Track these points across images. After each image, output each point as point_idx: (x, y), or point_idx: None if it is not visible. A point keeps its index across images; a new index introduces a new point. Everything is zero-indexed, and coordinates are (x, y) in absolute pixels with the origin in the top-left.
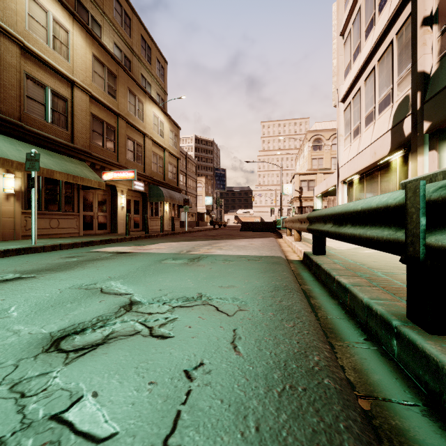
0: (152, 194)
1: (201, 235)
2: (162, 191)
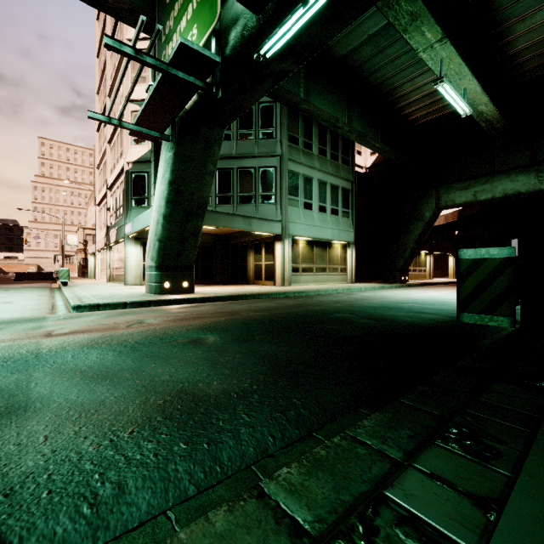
0: None
1: None
2: None
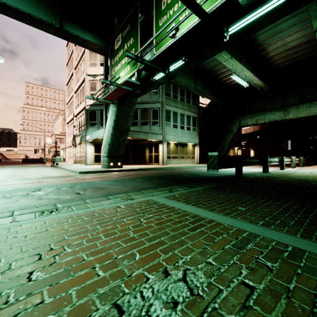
0: None
1: (7, 164)
2: None
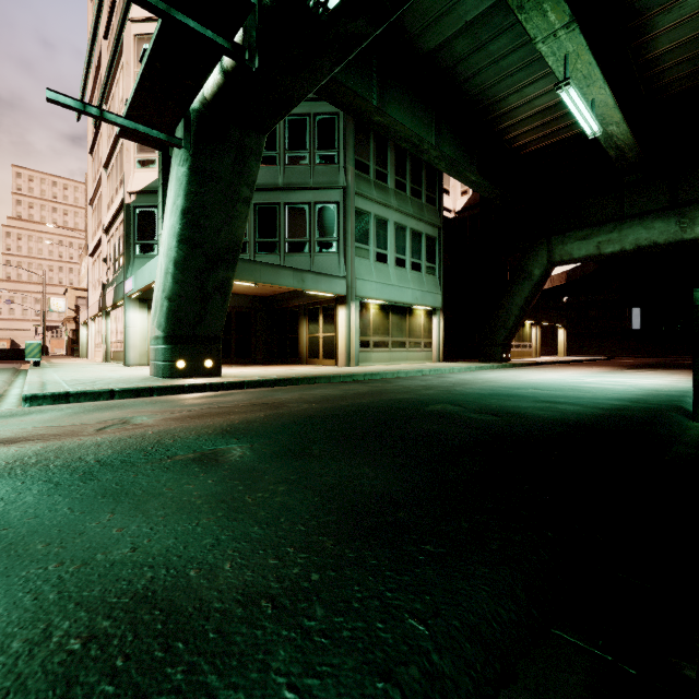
0: None
1: None
2: None
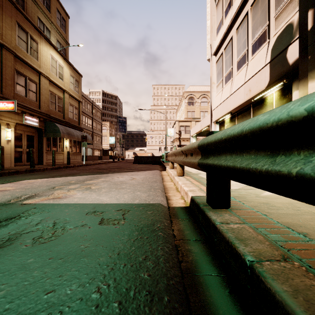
0: (48, 129)
1: (92, 169)
2: (58, 128)
